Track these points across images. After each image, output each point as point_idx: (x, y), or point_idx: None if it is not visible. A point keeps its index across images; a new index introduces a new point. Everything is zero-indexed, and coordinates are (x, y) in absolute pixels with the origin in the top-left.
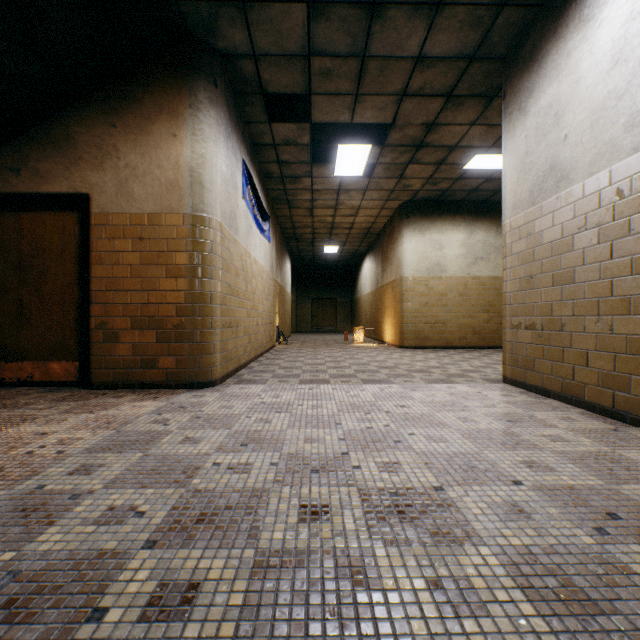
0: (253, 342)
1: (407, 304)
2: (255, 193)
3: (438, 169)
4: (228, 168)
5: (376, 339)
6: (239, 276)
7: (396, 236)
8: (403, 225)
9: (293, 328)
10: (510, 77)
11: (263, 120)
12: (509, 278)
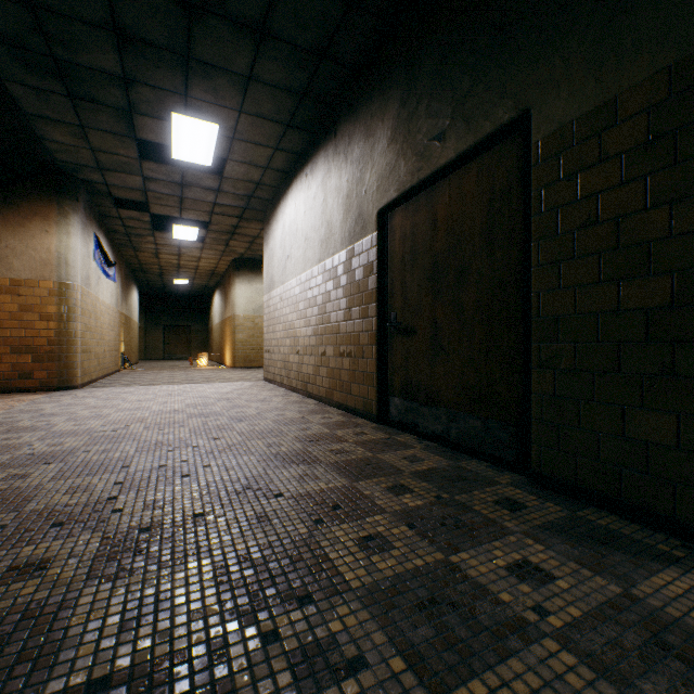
0: (102, 364)
1: (239, 335)
2: (104, 252)
3: (252, 245)
4: (85, 247)
5: (222, 363)
6: (92, 317)
7: (232, 282)
8: (236, 275)
9: (142, 356)
10: (265, 223)
11: (112, 206)
12: (265, 326)
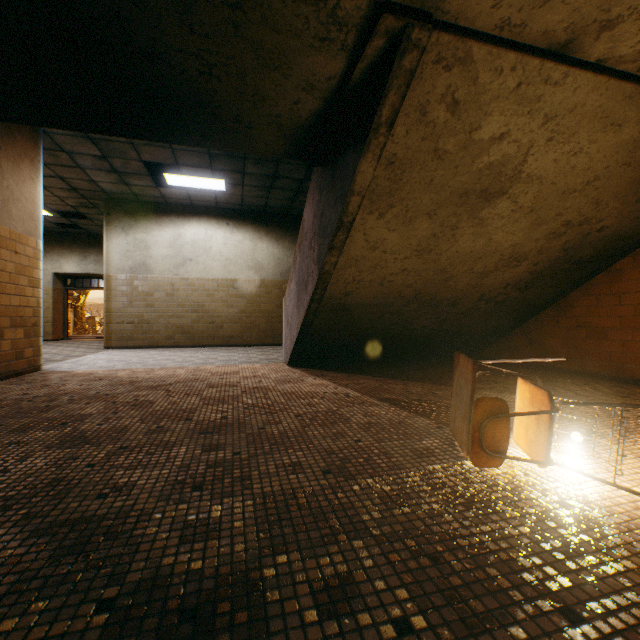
0: None
1: None
2: None
3: None
4: None
5: None
6: None
7: None
8: None
9: None
10: (116, 210)
11: None
12: (116, 301)
